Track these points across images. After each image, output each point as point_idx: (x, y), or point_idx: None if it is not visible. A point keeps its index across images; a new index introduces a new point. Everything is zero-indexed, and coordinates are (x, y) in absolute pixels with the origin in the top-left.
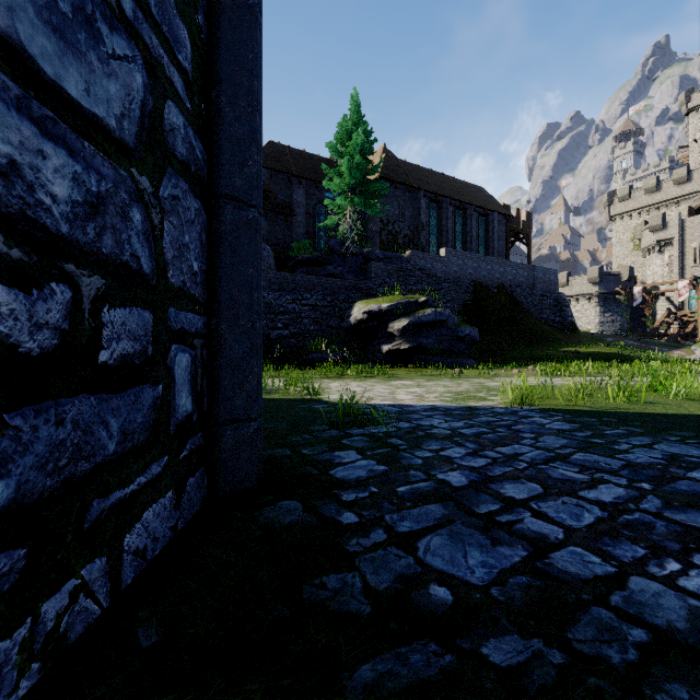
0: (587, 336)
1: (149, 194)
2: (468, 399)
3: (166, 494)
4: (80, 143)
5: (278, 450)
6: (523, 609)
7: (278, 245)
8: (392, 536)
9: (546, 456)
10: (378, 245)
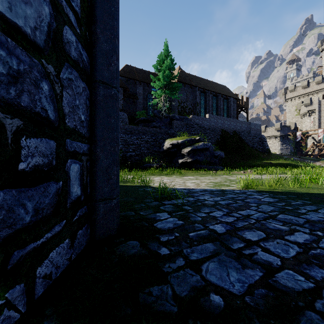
0: (275, 155)
1: (53, 75)
2: (221, 186)
3: (65, 241)
4: (4, 38)
5: (128, 212)
6: (265, 312)
7: (130, 113)
8: (187, 262)
9: (264, 216)
10: (177, 113)
